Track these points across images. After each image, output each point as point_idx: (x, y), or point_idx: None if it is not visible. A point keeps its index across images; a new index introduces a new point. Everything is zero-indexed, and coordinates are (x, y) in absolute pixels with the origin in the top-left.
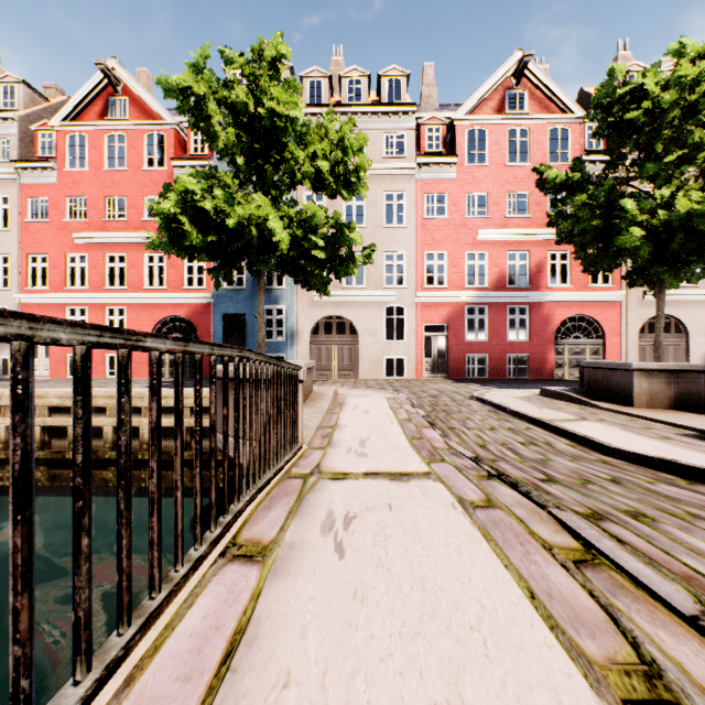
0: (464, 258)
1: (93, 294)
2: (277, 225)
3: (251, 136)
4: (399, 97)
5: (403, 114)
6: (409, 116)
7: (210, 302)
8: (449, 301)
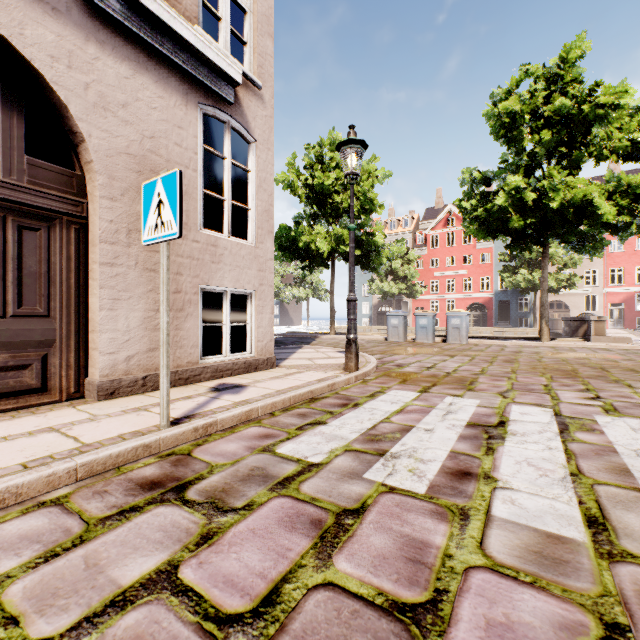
0: (634, 270)
1: (442, 295)
2: (552, 281)
3: (539, 253)
4: None
5: None
6: None
7: (492, 296)
8: (625, 291)
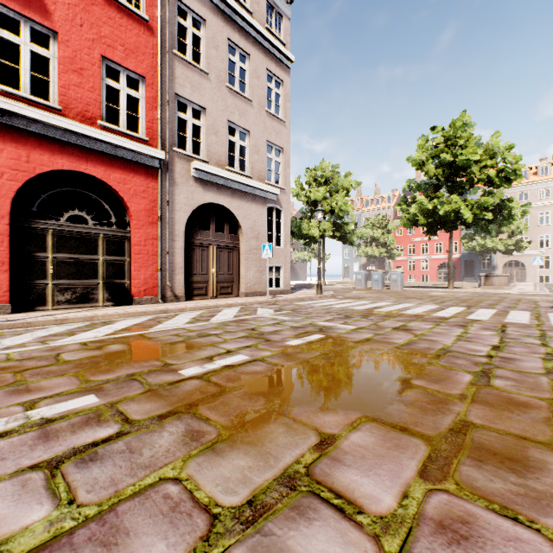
0: None
1: (417, 256)
2: (501, 246)
3: None
4: (546, 173)
5: (548, 181)
6: (551, 182)
7: (459, 257)
8: None
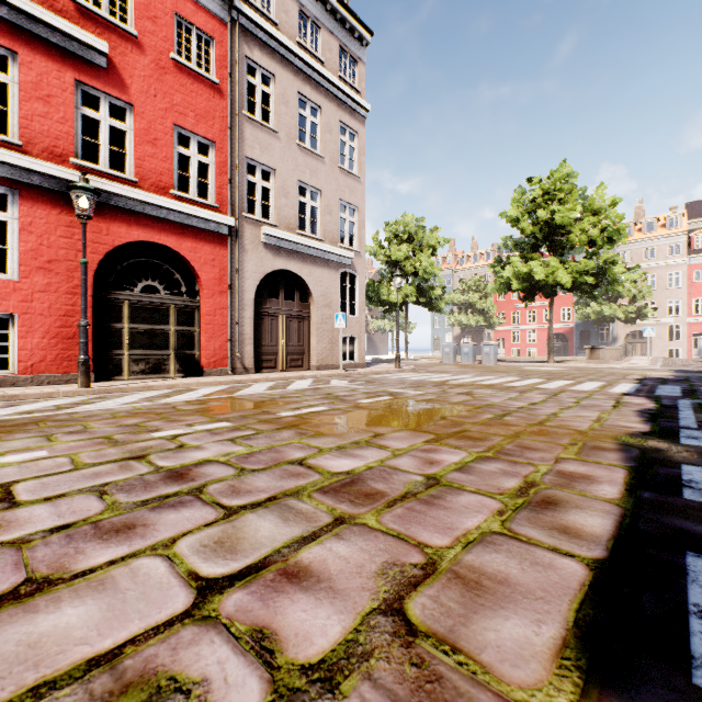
0: None
1: (522, 326)
2: (619, 313)
3: None
4: (676, 225)
5: (678, 235)
6: (682, 236)
7: (573, 327)
8: None
